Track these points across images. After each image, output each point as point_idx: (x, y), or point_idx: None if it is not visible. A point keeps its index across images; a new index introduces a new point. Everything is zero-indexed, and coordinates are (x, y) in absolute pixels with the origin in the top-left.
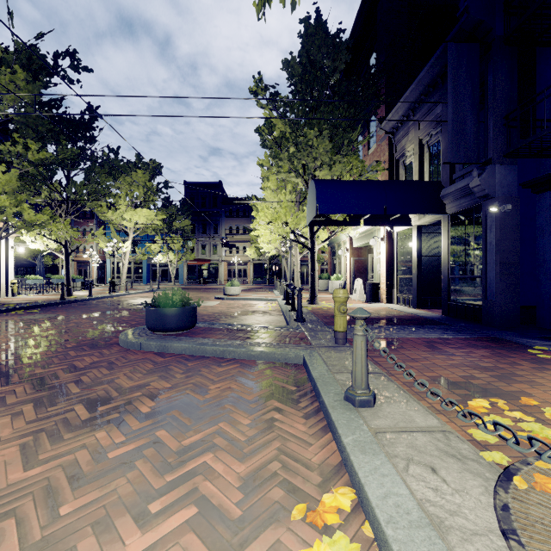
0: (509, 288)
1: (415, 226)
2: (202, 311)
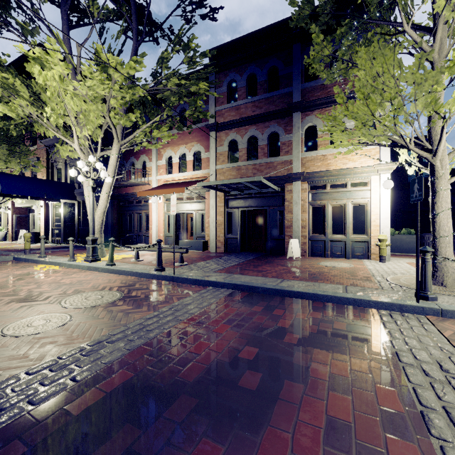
0: None
1: (63, 203)
2: None
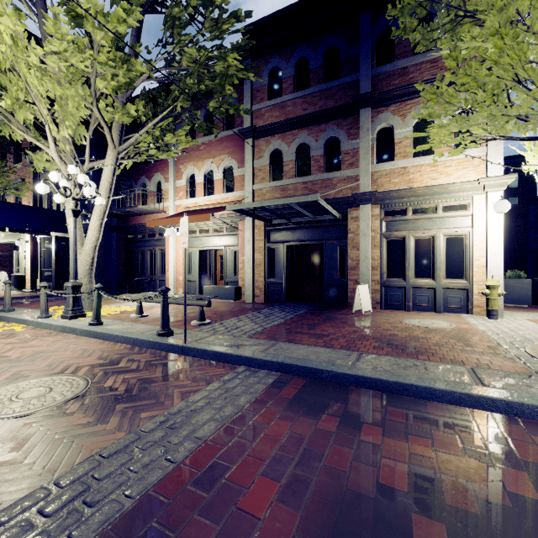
0: (99, 275)
1: (54, 237)
2: None
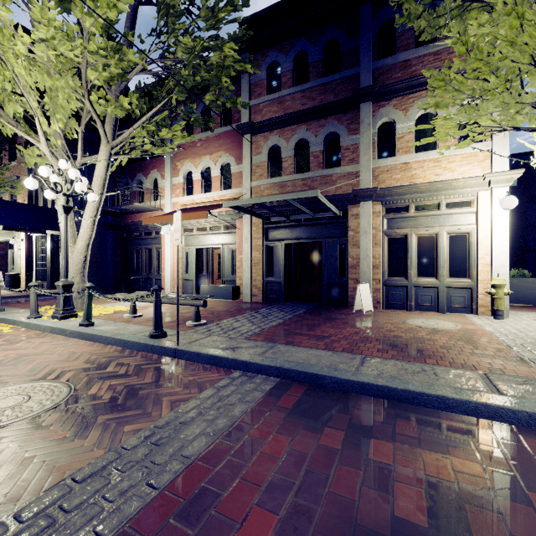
0: (94, 274)
1: (49, 235)
2: None
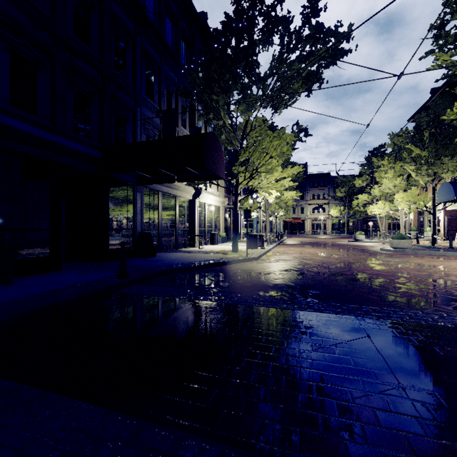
0: None
1: None
2: (371, 246)
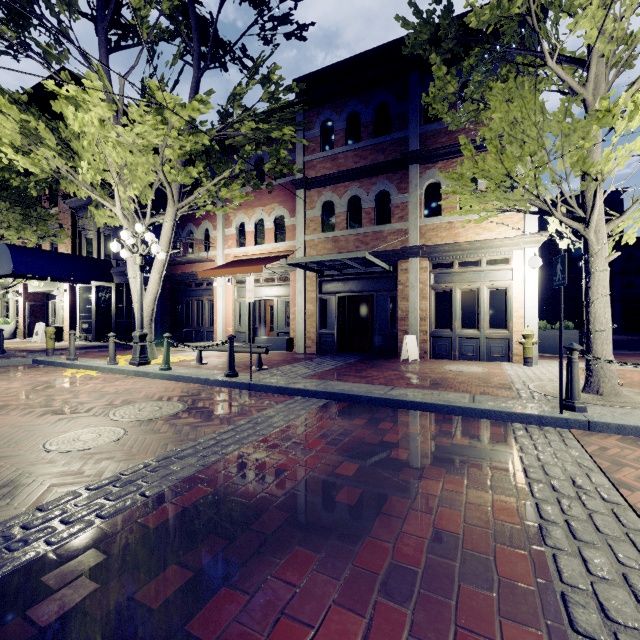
0: None
1: (95, 286)
2: None
